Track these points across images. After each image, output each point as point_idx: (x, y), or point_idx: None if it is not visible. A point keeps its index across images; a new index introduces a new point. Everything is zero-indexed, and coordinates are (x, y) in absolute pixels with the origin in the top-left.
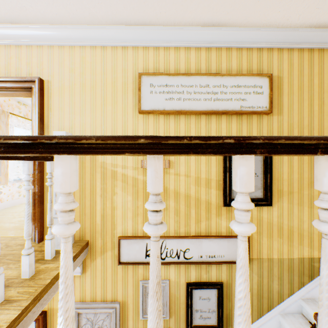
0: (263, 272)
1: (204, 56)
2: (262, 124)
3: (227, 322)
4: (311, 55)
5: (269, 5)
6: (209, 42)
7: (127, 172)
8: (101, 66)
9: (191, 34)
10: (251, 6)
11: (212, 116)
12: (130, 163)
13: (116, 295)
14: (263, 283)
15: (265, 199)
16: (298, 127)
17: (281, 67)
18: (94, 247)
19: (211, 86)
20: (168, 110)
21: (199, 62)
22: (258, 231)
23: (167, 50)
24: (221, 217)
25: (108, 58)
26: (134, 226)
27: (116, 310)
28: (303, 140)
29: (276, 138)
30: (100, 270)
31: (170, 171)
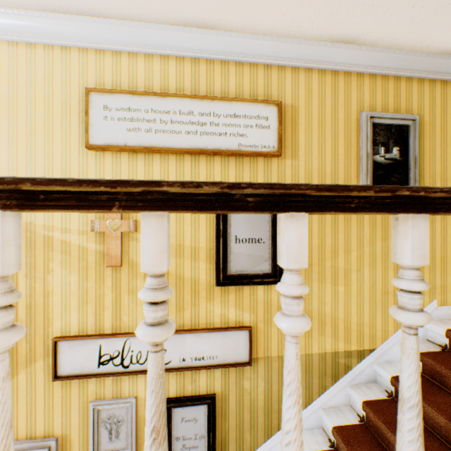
0: (272, 375)
1: (189, 70)
2: (270, 171)
3: (222, 450)
4: (336, 79)
5: (267, 4)
6: (195, 50)
7: (71, 239)
8: (26, 74)
9: (168, 37)
10: (243, 2)
11: (201, 156)
12: (76, 225)
13: (51, 428)
14: (272, 391)
15: (274, 275)
16: (319, 176)
17: (296, 94)
18: (15, 355)
19: (197, 113)
20: (133, 147)
21: (182, 79)
22: (265, 319)
23: (134, 57)
24: (214, 302)
25: (38, 62)
26: (81, 320)
27: (51, 450)
28: (68, 185)
29: (16, 181)
30: (25, 391)
31: (138, 236)
